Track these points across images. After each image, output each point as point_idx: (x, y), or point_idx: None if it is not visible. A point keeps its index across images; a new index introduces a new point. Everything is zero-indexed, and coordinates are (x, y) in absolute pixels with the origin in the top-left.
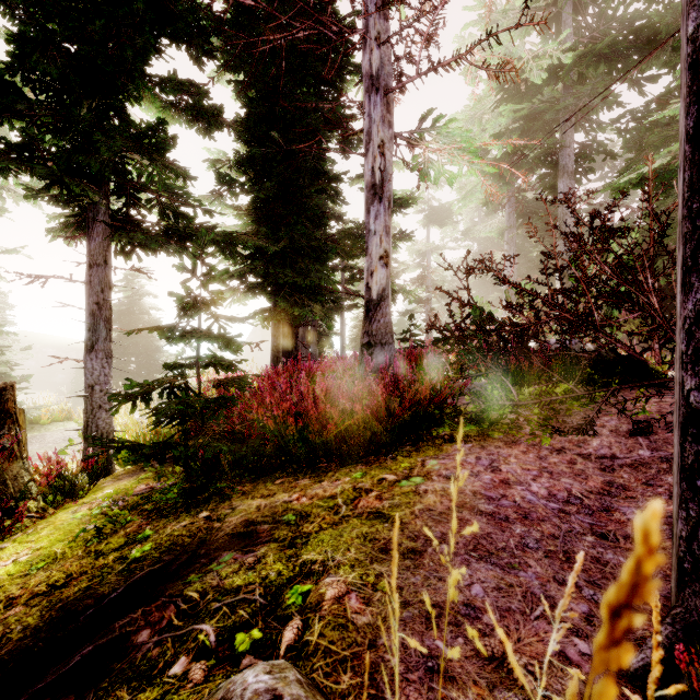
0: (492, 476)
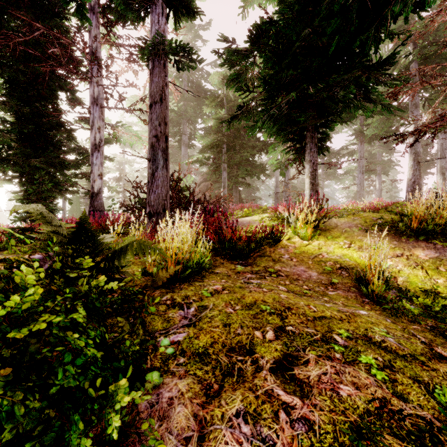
0: None
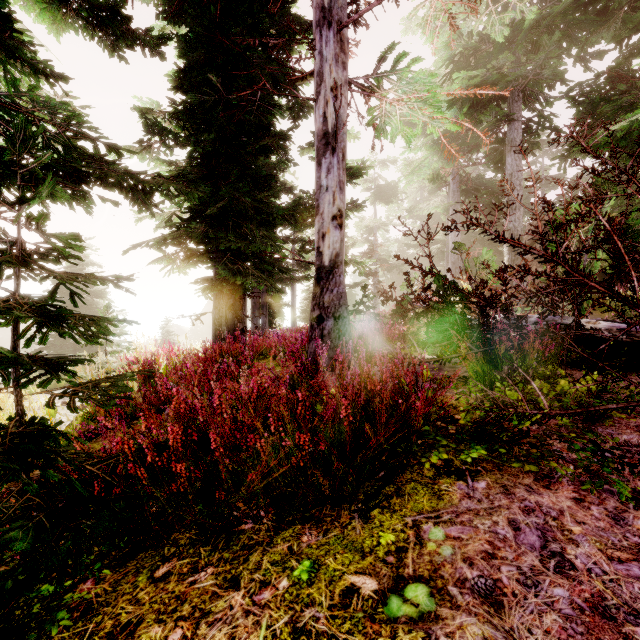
0: (567, 588)
